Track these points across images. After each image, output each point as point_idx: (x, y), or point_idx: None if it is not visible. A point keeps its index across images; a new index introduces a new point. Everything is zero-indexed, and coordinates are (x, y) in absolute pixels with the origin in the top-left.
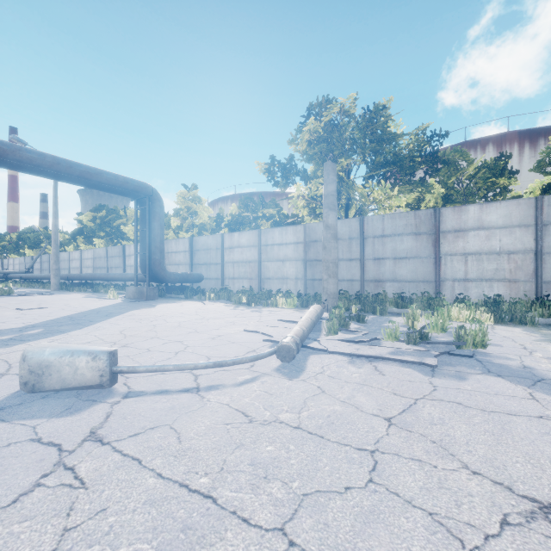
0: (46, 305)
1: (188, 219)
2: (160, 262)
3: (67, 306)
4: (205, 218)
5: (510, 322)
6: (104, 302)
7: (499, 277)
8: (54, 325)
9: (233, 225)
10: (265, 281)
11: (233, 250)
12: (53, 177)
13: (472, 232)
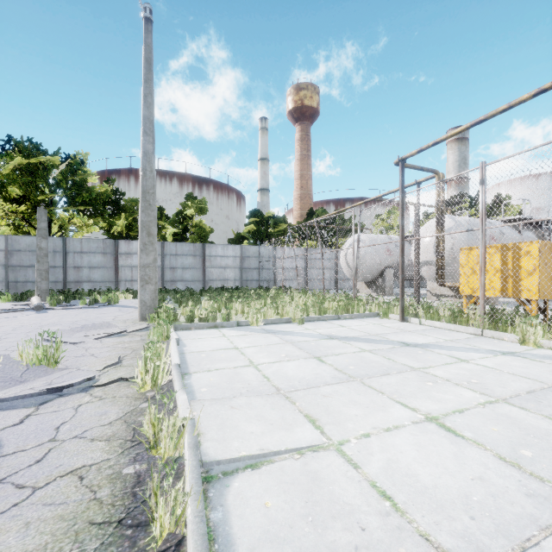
0: None
1: None
2: None
3: None
4: None
5: None
6: None
7: None
8: None
9: None
10: None
11: None
12: None
13: (135, 255)
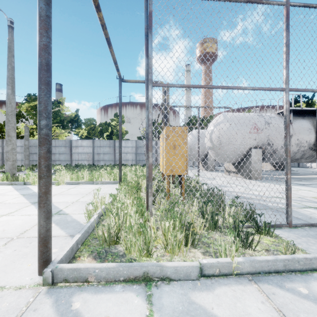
0: None
1: None
2: None
3: None
4: None
5: None
6: None
7: (86, 159)
8: None
9: None
10: None
11: None
12: None
13: (80, 147)
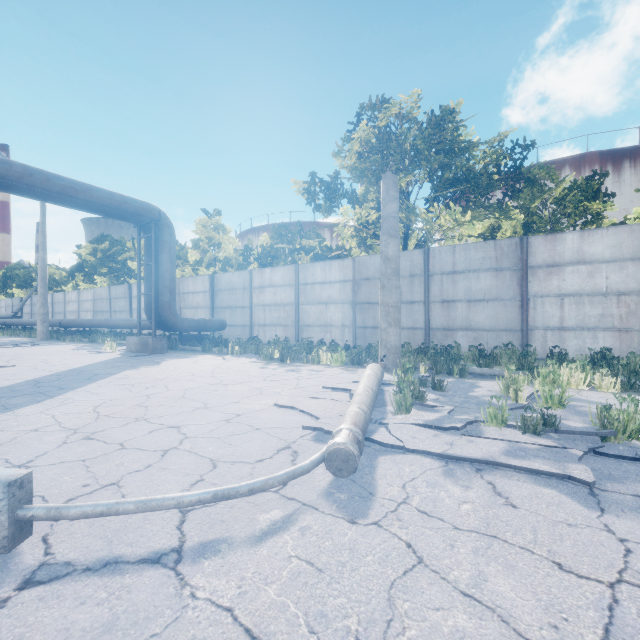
0: (17, 361)
1: (210, 252)
2: (170, 305)
3: (44, 363)
4: (230, 251)
5: None
6: (96, 357)
7: (606, 325)
8: (4, 396)
9: (264, 260)
10: (304, 328)
11: (264, 291)
12: (27, 194)
13: (569, 267)
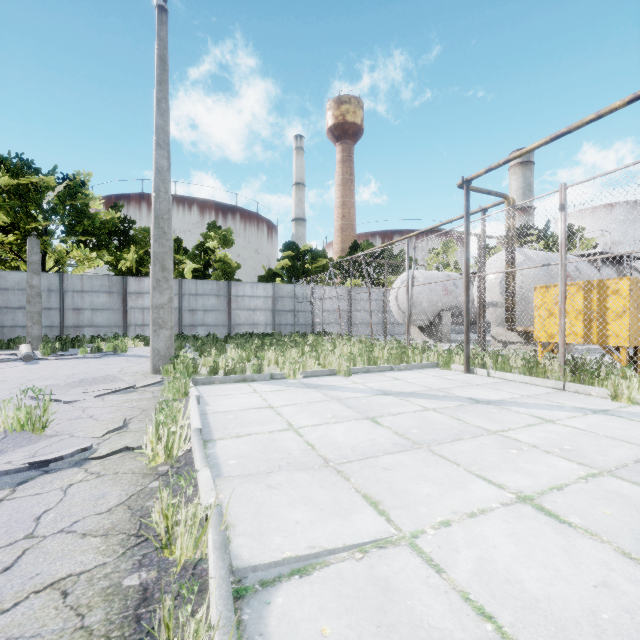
0: None
1: None
2: None
3: None
4: None
5: None
6: None
7: None
8: None
9: None
10: None
11: None
12: None
13: (147, 295)
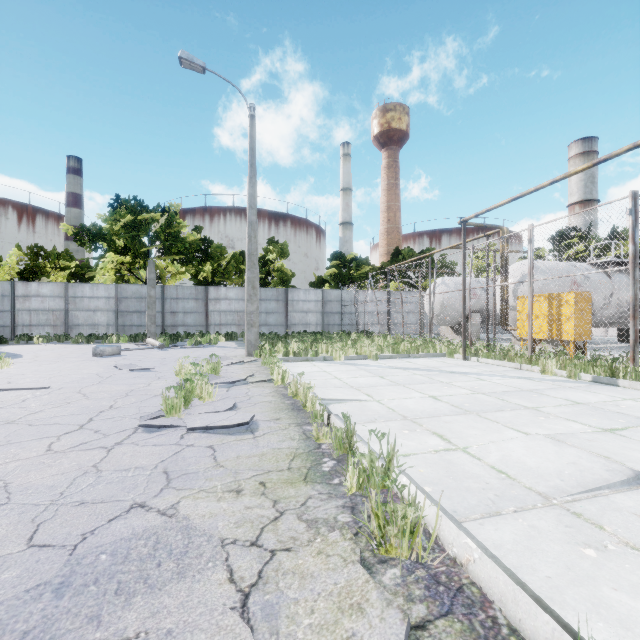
0: None
1: None
2: None
3: None
4: None
5: (231, 340)
6: None
7: (234, 323)
8: None
9: (28, 275)
10: (74, 327)
11: (30, 299)
12: None
13: (223, 300)
